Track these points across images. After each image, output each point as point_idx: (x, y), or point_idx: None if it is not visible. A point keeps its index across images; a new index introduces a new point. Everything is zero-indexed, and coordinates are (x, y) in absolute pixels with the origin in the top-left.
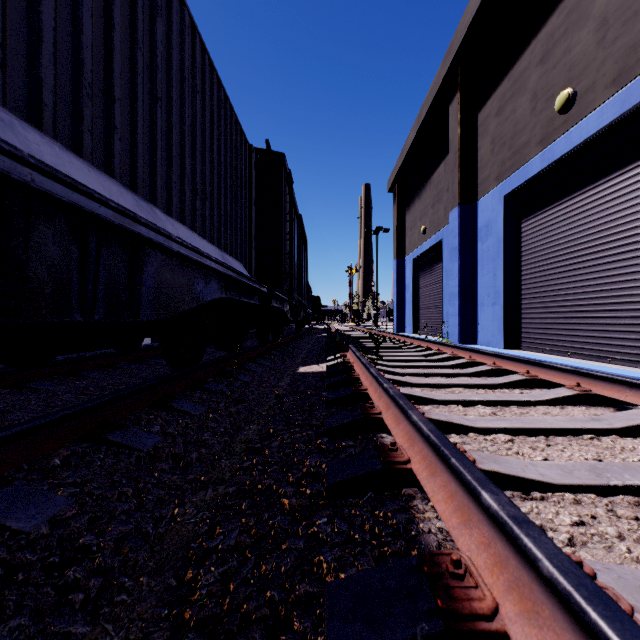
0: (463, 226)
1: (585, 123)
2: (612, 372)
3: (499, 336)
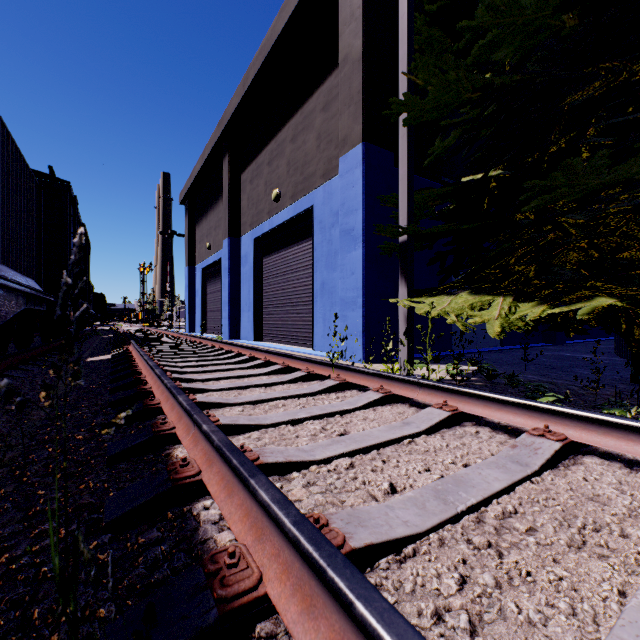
0: (232, 253)
1: (284, 213)
2: (286, 349)
3: (251, 333)
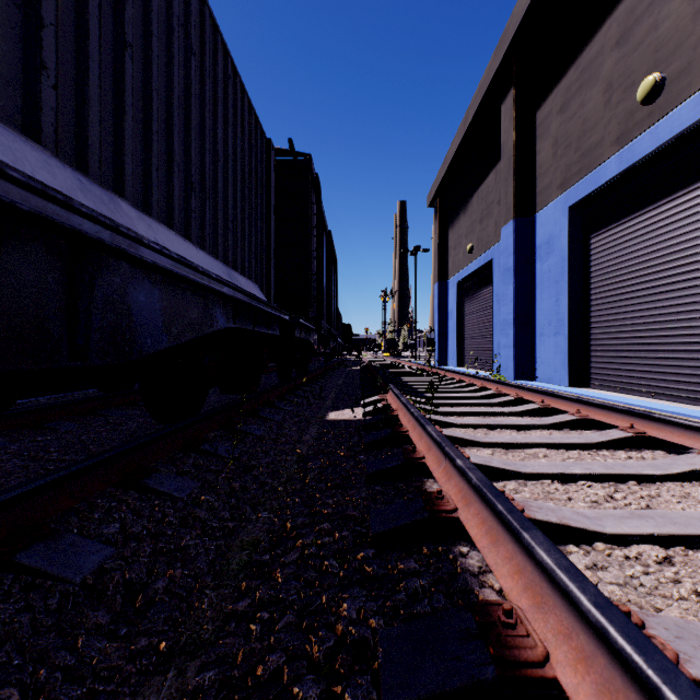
0: (519, 243)
1: (677, 114)
2: None
3: (563, 372)
